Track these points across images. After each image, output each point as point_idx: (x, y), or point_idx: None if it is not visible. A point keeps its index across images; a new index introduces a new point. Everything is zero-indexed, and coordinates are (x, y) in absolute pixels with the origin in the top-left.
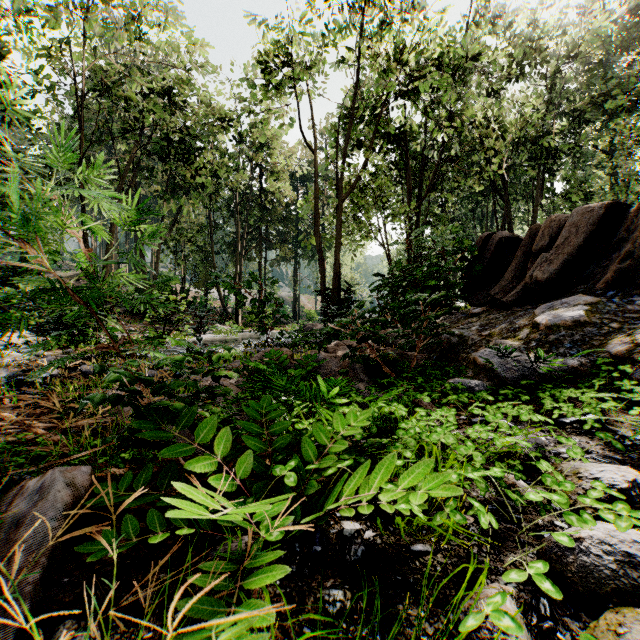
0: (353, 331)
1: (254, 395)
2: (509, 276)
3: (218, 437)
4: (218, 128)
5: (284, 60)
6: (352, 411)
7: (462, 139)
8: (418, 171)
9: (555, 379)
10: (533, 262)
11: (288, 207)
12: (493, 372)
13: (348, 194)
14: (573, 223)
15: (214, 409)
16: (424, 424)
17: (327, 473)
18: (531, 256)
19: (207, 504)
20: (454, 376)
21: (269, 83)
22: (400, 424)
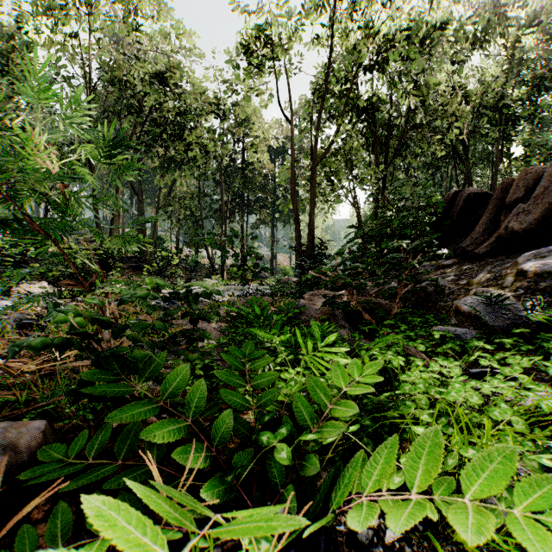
0: (334, 277)
1: (235, 340)
2: (480, 229)
3: (190, 392)
4: (206, 109)
5: (263, 40)
6: (354, 362)
7: (425, 109)
8: (384, 139)
9: (551, 328)
10: (506, 214)
11: (266, 176)
12: (479, 320)
13: (322, 158)
14: (551, 173)
15: (189, 356)
16: (427, 376)
17: (326, 441)
18: (503, 209)
19: (139, 551)
20: (434, 324)
21: (250, 63)
22: (401, 376)
